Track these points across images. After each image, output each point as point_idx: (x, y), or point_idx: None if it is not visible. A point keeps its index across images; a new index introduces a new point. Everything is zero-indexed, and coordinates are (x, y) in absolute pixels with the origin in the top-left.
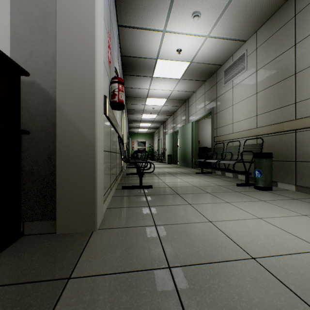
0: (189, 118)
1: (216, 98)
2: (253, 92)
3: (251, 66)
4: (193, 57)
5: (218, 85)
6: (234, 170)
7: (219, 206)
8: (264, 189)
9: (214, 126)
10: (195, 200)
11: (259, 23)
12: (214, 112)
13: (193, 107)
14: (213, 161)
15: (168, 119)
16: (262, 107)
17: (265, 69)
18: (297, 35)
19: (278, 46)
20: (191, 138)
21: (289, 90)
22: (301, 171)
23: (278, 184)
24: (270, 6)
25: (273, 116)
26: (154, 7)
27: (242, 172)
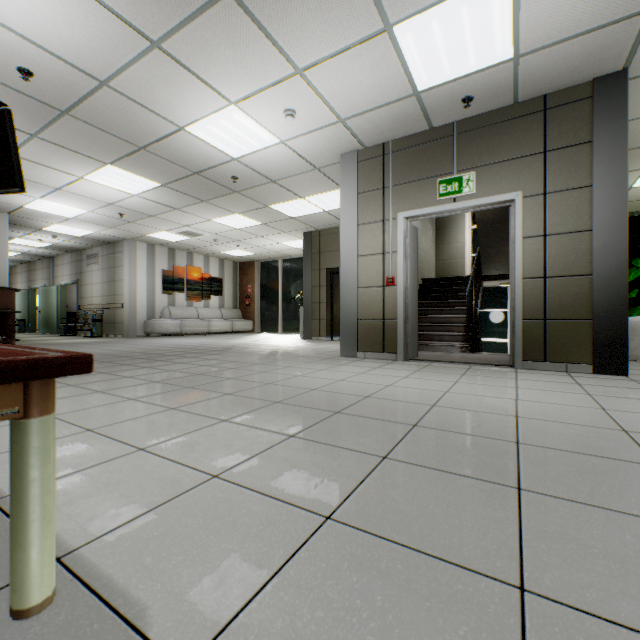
0: (56, 279)
1: (82, 273)
2: (102, 281)
3: (101, 264)
4: (56, 243)
5: (83, 264)
6: (84, 329)
7: (63, 340)
8: (97, 337)
9: (80, 295)
10: (52, 340)
11: (103, 244)
12: (81, 284)
13: (61, 270)
14: (73, 324)
15: (19, 267)
16: (105, 292)
17: (106, 271)
18: (115, 263)
19: (110, 263)
20: (57, 302)
21: (113, 288)
22: (116, 327)
23: (110, 336)
24: (104, 242)
25: (109, 299)
26: (22, 229)
27: (90, 330)
